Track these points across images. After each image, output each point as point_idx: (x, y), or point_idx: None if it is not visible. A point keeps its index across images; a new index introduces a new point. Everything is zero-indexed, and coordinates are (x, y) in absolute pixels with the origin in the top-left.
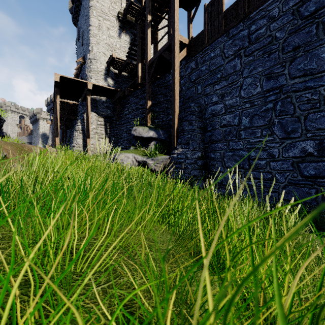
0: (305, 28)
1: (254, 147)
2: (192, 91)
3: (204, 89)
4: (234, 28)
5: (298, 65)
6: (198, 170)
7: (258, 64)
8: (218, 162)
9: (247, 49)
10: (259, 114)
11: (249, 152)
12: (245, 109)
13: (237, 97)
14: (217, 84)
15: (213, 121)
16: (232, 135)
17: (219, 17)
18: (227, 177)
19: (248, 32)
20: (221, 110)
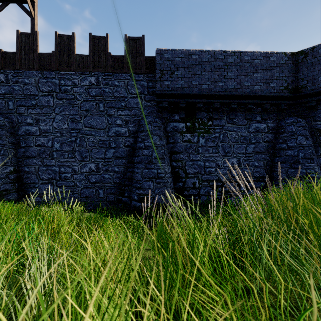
0: (91, 102)
1: (63, 164)
2: (0, 103)
3: (17, 107)
4: (48, 72)
5: (88, 120)
6: (10, 184)
7: (66, 109)
8: (33, 175)
9: (58, 94)
10: (67, 143)
11: (59, 167)
12: (57, 137)
13: (50, 126)
14: (32, 108)
15: (28, 139)
16: (47, 154)
17: (34, 53)
18: (42, 187)
19: (59, 83)
20: (36, 132)
